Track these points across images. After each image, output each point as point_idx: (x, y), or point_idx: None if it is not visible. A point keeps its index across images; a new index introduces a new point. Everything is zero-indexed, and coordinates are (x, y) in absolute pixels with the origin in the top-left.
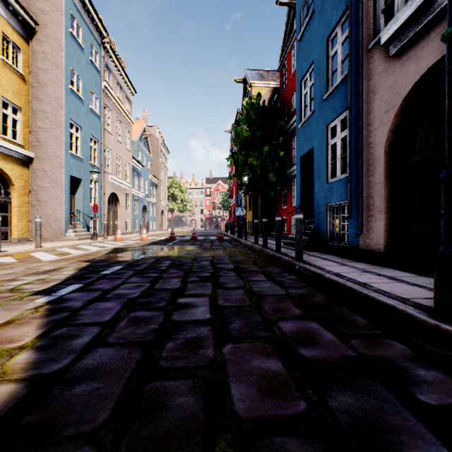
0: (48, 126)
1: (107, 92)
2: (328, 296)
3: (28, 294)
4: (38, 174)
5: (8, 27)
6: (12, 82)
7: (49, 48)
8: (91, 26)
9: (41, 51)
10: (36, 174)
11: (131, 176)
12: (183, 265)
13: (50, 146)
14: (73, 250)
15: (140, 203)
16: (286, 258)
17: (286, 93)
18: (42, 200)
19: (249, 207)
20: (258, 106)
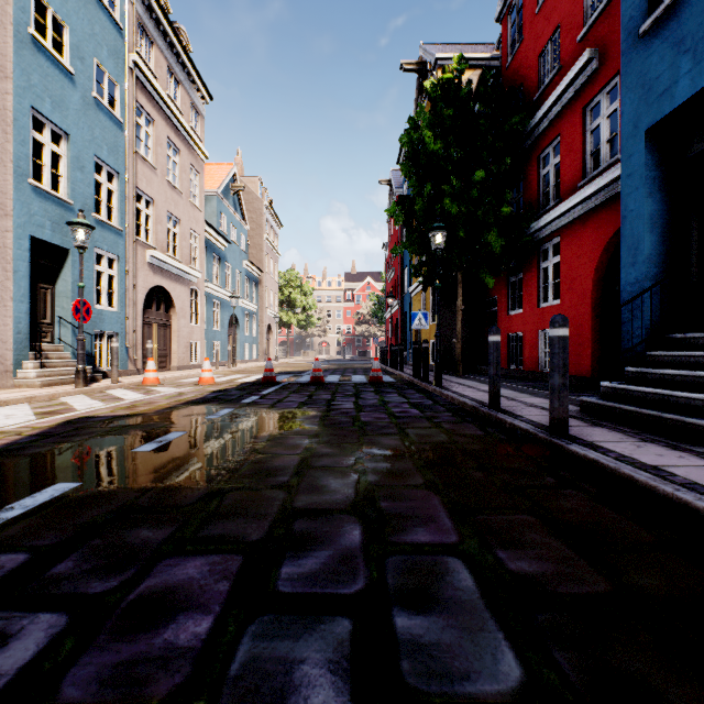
0: None
1: (142, 79)
2: None
3: None
4: None
5: None
6: None
7: None
8: None
9: None
10: None
11: (201, 258)
12: None
13: None
14: None
15: (225, 310)
16: None
17: (521, 57)
18: None
19: (431, 316)
20: (460, 87)
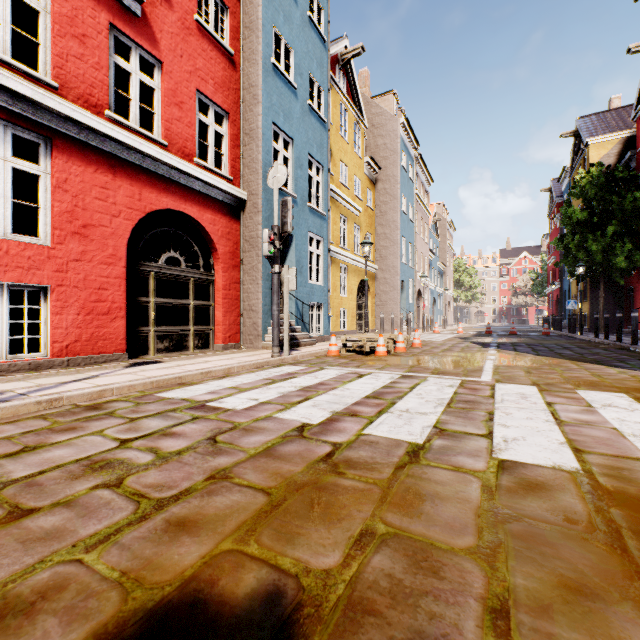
0: (387, 244)
1: (416, 198)
2: (639, 354)
3: (480, 347)
4: (380, 282)
5: (368, 182)
6: (369, 219)
7: (388, 184)
8: (409, 148)
9: (382, 188)
10: (379, 282)
11: (428, 270)
12: (537, 345)
13: (389, 259)
14: (429, 337)
15: (431, 295)
16: (623, 344)
17: None
18: (383, 301)
19: (584, 297)
20: (599, 178)
